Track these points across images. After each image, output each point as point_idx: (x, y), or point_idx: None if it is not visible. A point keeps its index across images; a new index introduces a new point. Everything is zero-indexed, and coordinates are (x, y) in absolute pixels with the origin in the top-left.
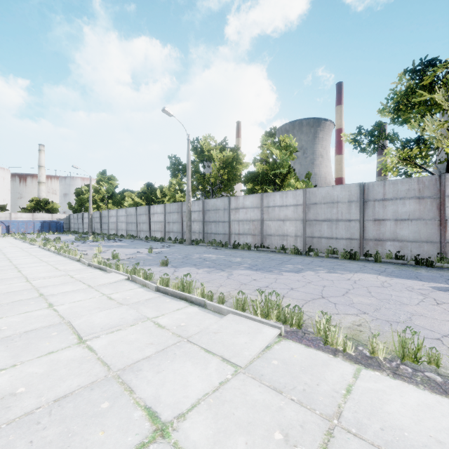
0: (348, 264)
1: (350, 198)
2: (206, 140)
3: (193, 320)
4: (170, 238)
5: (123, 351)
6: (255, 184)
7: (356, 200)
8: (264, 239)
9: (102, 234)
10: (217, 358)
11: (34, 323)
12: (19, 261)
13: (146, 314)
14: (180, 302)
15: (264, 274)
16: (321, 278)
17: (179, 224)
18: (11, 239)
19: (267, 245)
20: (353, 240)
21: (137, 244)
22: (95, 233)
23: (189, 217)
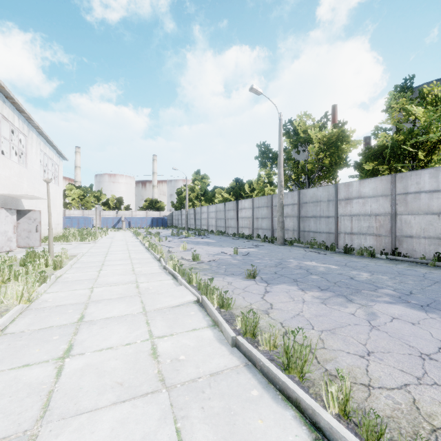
0: None
1: None
2: (301, 120)
3: None
4: (259, 236)
5: None
6: (378, 163)
7: None
8: (397, 242)
9: (195, 230)
10: None
11: None
12: (112, 256)
13: None
14: (284, 414)
15: None
16: None
17: (268, 220)
18: (128, 233)
19: (404, 252)
20: None
21: (223, 241)
22: (190, 229)
23: (281, 211)
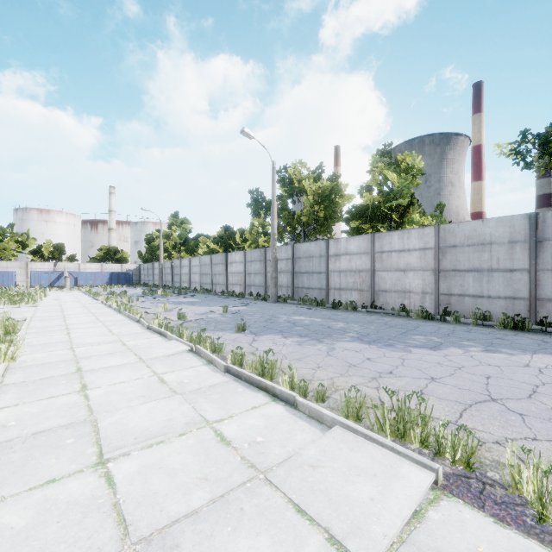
0: (514, 337)
1: (512, 237)
2: (296, 168)
3: (277, 433)
4: (251, 294)
5: (158, 491)
6: (362, 222)
7: (522, 239)
8: (375, 296)
9: (174, 288)
10: (319, 534)
11: (51, 417)
12: (74, 320)
13: (205, 414)
14: (258, 394)
15: (382, 350)
16: (478, 362)
17: (262, 276)
18: (77, 293)
19: (380, 305)
20: (518, 300)
21: (211, 300)
22: (166, 287)
23: (275, 266)
